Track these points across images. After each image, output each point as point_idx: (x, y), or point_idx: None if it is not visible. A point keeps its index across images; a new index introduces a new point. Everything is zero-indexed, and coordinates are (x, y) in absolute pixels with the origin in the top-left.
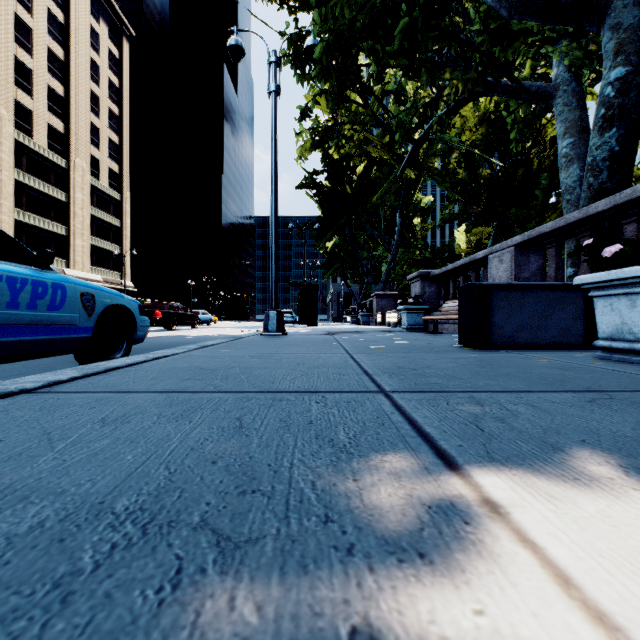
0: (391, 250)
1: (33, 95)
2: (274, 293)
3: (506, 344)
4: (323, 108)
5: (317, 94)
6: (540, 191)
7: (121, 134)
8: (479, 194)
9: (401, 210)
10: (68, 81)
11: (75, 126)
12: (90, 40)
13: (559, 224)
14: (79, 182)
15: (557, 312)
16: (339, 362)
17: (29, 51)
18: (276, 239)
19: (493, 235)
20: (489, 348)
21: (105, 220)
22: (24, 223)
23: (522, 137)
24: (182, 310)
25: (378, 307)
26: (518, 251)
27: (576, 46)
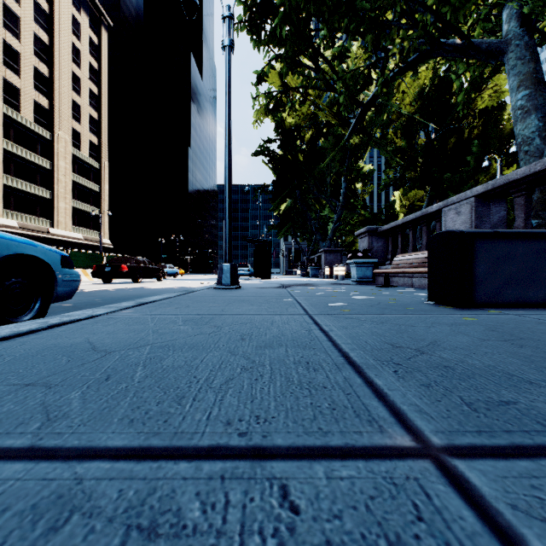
0: (337, 211)
1: (20, 75)
2: (228, 246)
3: (491, 302)
4: (276, 85)
5: (271, 60)
6: (471, 157)
7: (100, 111)
8: (415, 161)
9: (346, 175)
10: (52, 63)
11: (58, 103)
12: (72, 28)
13: (534, 169)
14: (62, 152)
15: None
16: (300, 332)
17: (17, 36)
18: (230, 193)
19: (428, 197)
20: (471, 306)
21: (85, 186)
22: (12, 187)
23: (467, 98)
24: (148, 264)
25: (326, 261)
26: (479, 202)
27: None
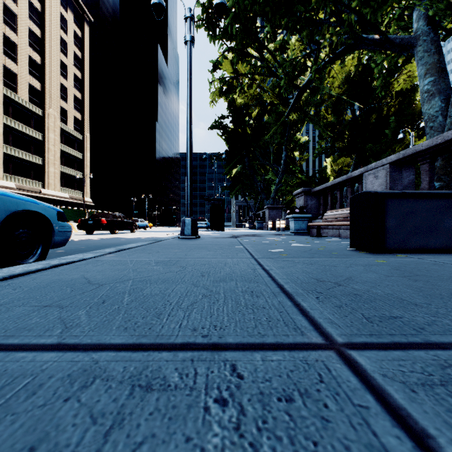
0: (278, 175)
1: (18, 62)
2: (189, 204)
3: (399, 248)
4: (228, 71)
5: (224, 51)
6: (389, 130)
7: (83, 92)
8: (343, 133)
9: (286, 145)
10: (44, 53)
11: (49, 85)
12: (60, 23)
13: (436, 142)
14: (52, 126)
15: (447, 218)
16: (247, 271)
17: (15, 30)
18: (191, 160)
19: (353, 163)
20: (384, 252)
21: (71, 154)
22: (11, 155)
23: (384, 82)
24: (123, 218)
25: (269, 216)
26: (392, 168)
27: (436, 1)
